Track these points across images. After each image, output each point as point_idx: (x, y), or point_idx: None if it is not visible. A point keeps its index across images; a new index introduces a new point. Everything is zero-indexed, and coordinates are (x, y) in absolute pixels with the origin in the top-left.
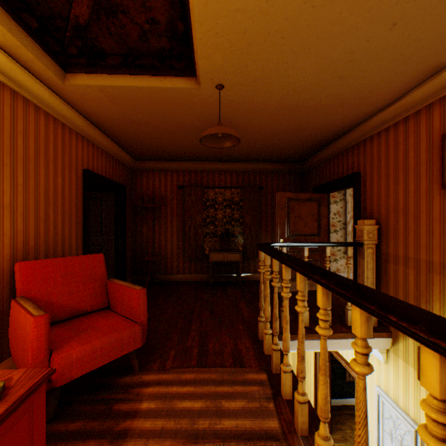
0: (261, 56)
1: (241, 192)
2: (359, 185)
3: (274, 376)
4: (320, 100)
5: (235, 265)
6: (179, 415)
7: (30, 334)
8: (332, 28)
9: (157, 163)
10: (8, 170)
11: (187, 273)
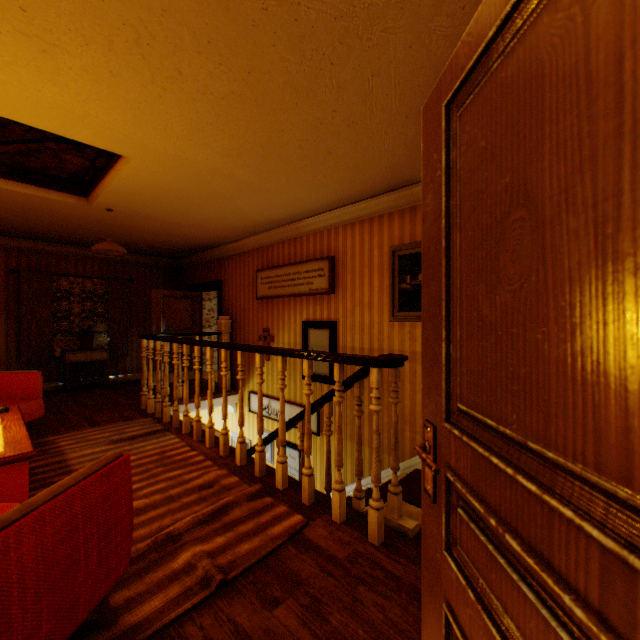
0: (150, 208)
1: (108, 284)
2: (222, 290)
3: (159, 418)
4: (191, 230)
5: (99, 366)
6: (96, 439)
7: None
8: (194, 211)
9: None
10: None
11: None
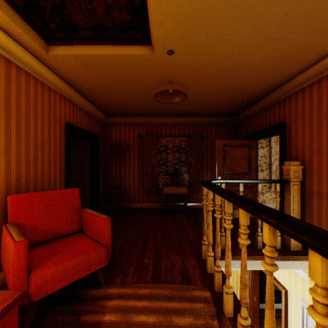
0: (206, 22)
1: (187, 140)
2: (284, 133)
3: (217, 294)
4: (254, 61)
5: (182, 196)
6: None
7: (12, 257)
8: None
9: (123, 118)
10: (3, 122)
11: (145, 202)
